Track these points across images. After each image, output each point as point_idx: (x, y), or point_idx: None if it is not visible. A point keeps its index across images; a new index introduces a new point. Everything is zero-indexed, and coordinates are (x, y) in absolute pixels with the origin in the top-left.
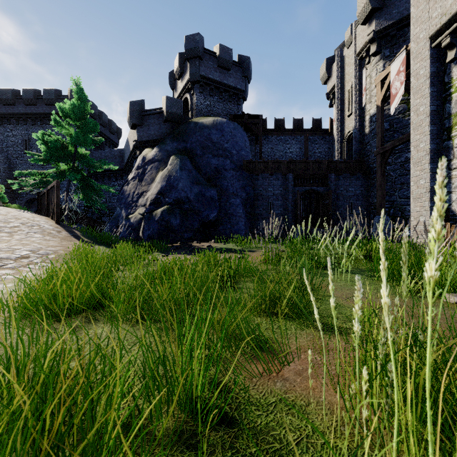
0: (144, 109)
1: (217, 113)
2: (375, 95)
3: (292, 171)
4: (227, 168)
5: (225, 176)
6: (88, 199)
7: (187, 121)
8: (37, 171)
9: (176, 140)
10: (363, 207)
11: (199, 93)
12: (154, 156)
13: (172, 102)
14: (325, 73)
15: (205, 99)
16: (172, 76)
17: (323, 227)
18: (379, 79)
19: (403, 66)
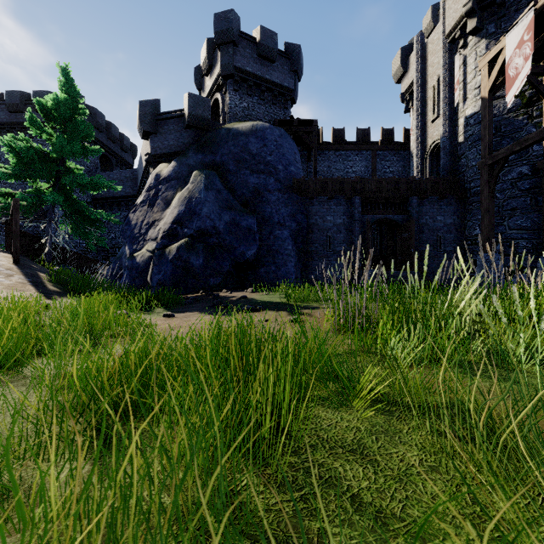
0: (160, 112)
1: (257, 118)
2: (473, 88)
3: (359, 193)
4: (270, 188)
5: (268, 199)
6: (78, 231)
7: (217, 128)
8: (6, 192)
9: (201, 151)
10: (456, 242)
11: (233, 92)
12: (171, 173)
13: (196, 101)
14: (399, 68)
15: (241, 100)
16: (198, 72)
17: (403, 269)
18: (486, 60)
19: (528, 33)
